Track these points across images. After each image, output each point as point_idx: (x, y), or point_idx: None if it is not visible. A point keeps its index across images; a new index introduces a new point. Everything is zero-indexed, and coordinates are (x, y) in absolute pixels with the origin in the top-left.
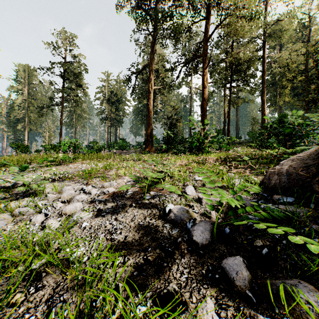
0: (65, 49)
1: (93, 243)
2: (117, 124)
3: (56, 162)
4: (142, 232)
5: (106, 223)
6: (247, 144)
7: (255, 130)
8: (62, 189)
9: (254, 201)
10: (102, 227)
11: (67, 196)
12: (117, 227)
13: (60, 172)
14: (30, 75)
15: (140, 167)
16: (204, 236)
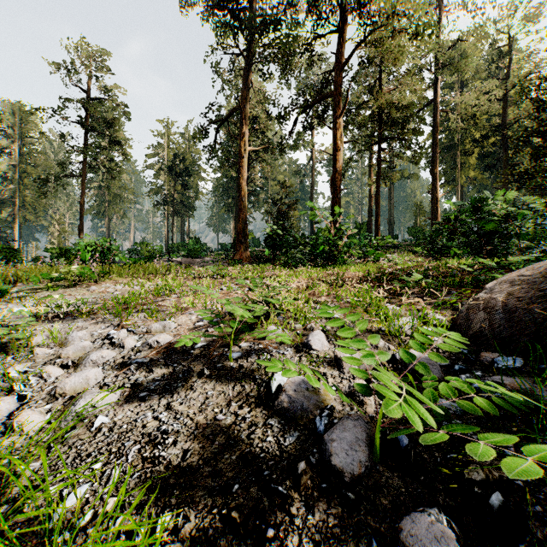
0: (89, 76)
1: (112, 471)
2: (185, 212)
3: (66, 281)
4: (221, 439)
5: (146, 417)
6: (409, 249)
7: (421, 224)
8: (66, 338)
9: (446, 364)
10: (138, 426)
11: (73, 353)
12: (169, 428)
13: (68, 301)
14: (25, 121)
15: (223, 290)
16: (355, 455)
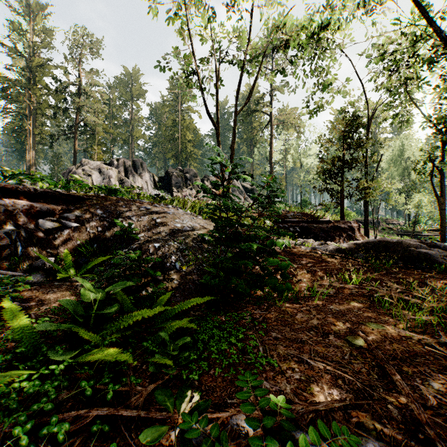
0: None
1: None
2: None
3: None
4: None
5: None
6: None
7: None
8: None
9: None
10: None
11: None
12: None
13: None
14: None
15: None
16: None
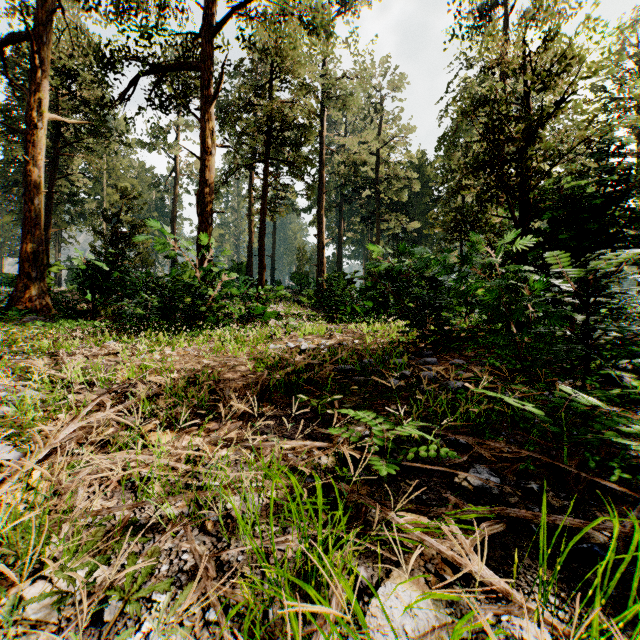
0: None
1: None
2: None
3: None
4: None
5: None
6: (294, 298)
7: (304, 271)
8: None
9: None
10: None
11: None
12: None
13: None
14: None
15: None
16: None
